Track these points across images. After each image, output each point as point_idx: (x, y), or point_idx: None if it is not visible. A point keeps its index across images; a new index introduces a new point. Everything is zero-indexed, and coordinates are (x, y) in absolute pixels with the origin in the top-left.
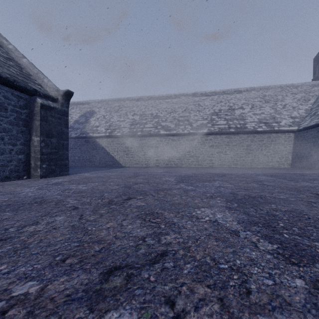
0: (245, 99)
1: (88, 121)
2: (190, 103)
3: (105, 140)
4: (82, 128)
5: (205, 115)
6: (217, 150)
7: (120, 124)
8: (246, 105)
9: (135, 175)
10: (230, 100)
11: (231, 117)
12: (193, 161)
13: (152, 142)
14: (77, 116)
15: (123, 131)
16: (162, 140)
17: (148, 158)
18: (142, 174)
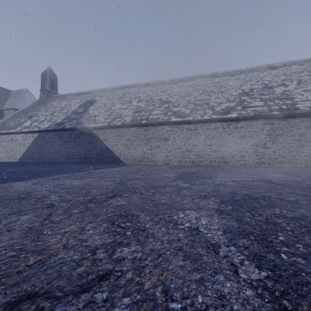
0: (285, 75)
1: (87, 111)
2: (208, 85)
3: (103, 132)
4: (79, 118)
5: (231, 96)
6: (251, 142)
7: (122, 112)
8: (289, 81)
9: (115, 188)
10: (263, 78)
11: (270, 96)
12: (216, 158)
13: (160, 133)
14: (75, 106)
15: (124, 120)
16: (173, 129)
17: (155, 153)
18: (133, 184)
